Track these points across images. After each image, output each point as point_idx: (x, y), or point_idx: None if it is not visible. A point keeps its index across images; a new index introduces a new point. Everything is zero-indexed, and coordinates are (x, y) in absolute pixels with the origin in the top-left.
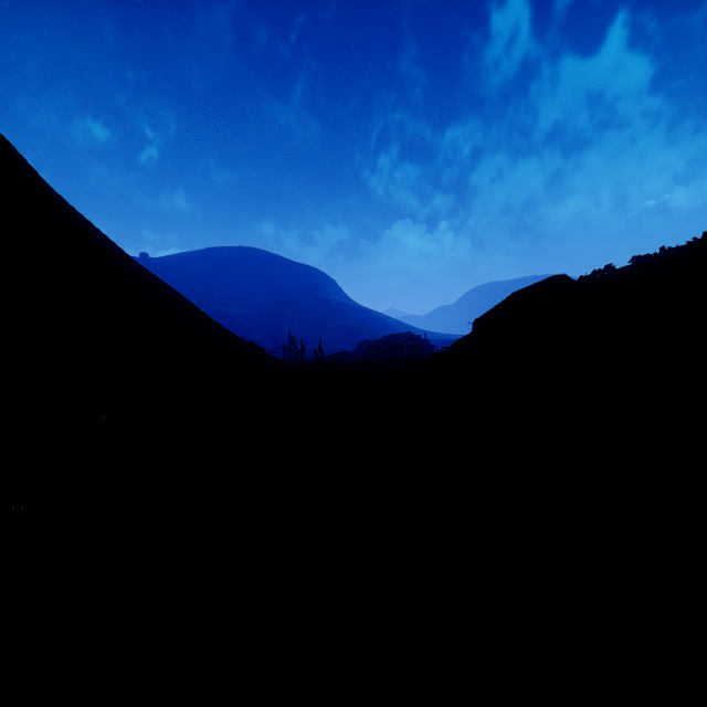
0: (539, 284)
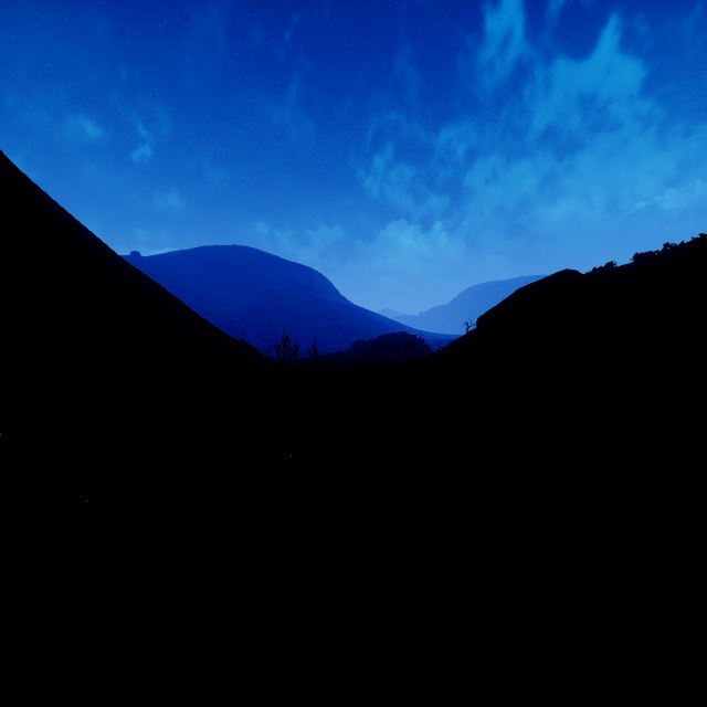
0: (547, 279)
